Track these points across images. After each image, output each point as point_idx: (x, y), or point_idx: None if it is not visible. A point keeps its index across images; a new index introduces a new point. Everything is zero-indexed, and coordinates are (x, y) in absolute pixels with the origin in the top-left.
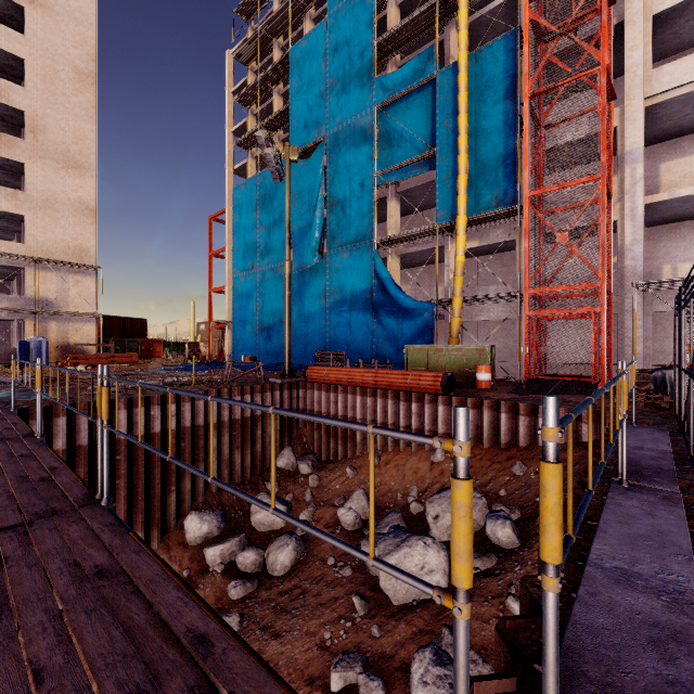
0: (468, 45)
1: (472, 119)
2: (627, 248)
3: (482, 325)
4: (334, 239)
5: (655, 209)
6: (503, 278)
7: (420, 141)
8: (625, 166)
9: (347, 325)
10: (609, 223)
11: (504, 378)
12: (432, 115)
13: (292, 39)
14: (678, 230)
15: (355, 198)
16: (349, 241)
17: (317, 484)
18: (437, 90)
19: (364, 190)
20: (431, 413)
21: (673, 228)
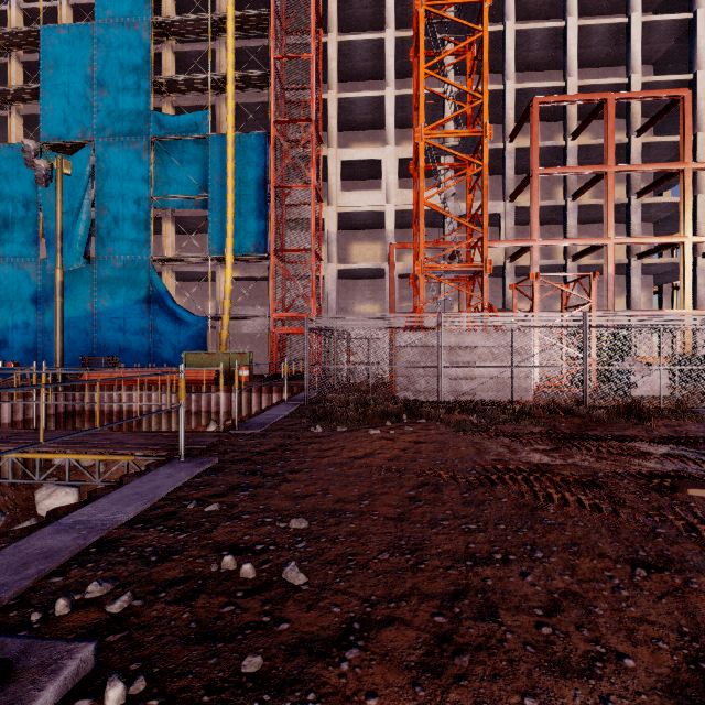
0: (235, 116)
1: (237, 183)
2: (329, 293)
3: (246, 336)
4: (104, 246)
5: (344, 272)
6: (262, 300)
7: (195, 183)
8: (328, 244)
9: (120, 332)
10: (320, 278)
11: (260, 375)
12: (205, 166)
13: (39, 7)
14: (357, 284)
15: (129, 213)
16: (123, 252)
17: (104, 469)
18: (210, 149)
19: (140, 208)
20: (207, 399)
21: (355, 282)
